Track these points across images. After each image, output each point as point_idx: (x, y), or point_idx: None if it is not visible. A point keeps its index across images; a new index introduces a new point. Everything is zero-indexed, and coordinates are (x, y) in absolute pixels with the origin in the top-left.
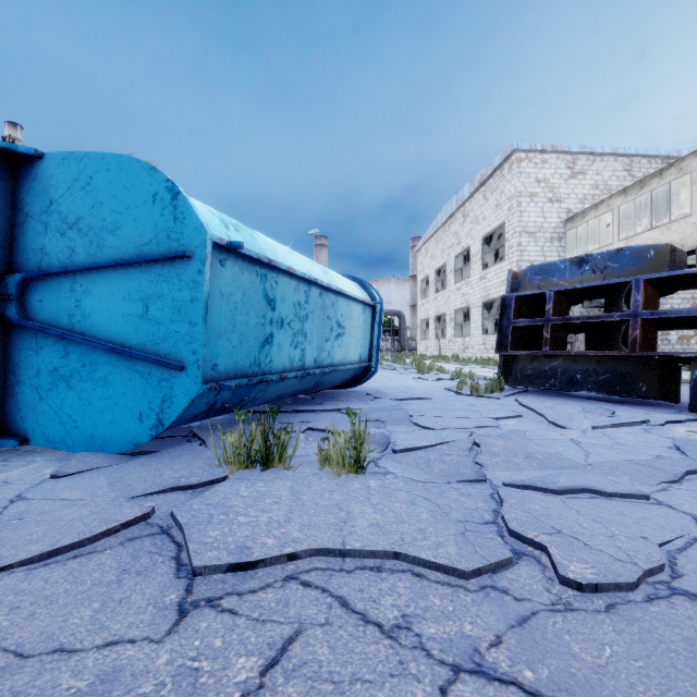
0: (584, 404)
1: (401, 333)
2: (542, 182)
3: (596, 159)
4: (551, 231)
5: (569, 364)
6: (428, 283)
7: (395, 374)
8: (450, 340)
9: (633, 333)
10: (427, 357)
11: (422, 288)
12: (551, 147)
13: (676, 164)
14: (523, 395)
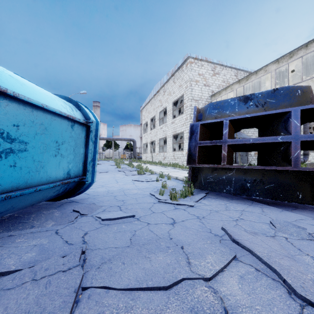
0: (260, 211)
1: (134, 150)
2: (201, 75)
3: (224, 68)
4: (205, 100)
5: (240, 175)
6: (147, 126)
7: (124, 175)
8: (157, 153)
9: (295, 152)
10: (146, 162)
11: (144, 127)
12: (205, 58)
13: (264, 68)
14: (208, 199)
